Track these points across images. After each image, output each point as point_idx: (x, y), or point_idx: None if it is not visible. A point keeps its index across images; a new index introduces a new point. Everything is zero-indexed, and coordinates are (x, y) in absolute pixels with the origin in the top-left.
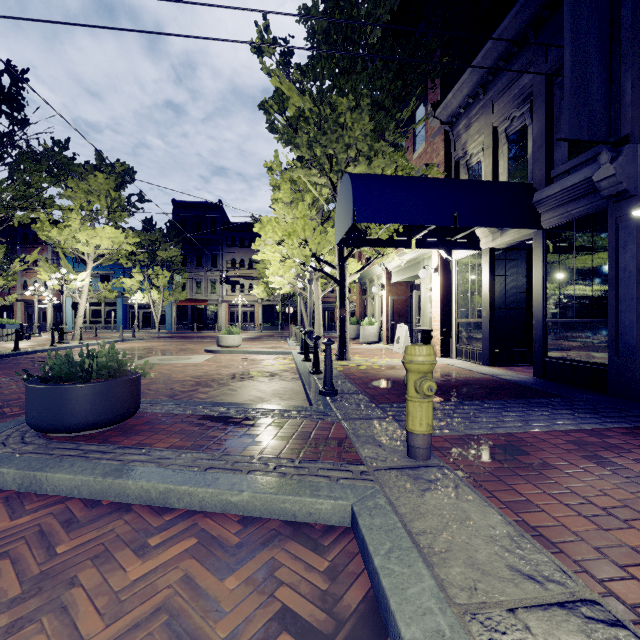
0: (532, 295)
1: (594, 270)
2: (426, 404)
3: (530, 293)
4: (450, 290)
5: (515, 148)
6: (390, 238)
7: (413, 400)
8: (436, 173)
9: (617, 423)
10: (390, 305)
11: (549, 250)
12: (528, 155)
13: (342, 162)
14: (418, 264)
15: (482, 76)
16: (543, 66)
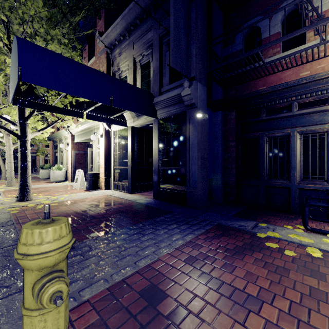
0: (151, 154)
1: (180, 143)
2: (54, 312)
3: (151, 153)
4: (110, 149)
5: (144, 72)
6: (66, 108)
7: (30, 315)
8: None
9: (199, 230)
10: (73, 156)
11: (161, 130)
12: (151, 78)
13: (18, 33)
14: (91, 131)
15: (128, 24)
16: (158, 30)
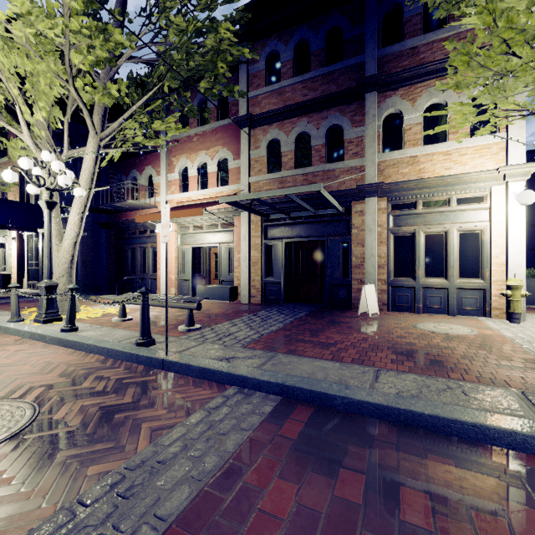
0: None
1: None
2: None
3: None
4: (24, 251)
5: None
6: None
7: None
8: (13, 184)
9: None
10: None
11: None
12: None
13: None
14: (4, 232)
15: None
16: None
